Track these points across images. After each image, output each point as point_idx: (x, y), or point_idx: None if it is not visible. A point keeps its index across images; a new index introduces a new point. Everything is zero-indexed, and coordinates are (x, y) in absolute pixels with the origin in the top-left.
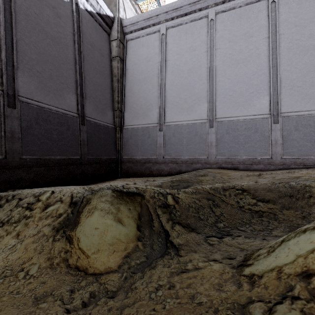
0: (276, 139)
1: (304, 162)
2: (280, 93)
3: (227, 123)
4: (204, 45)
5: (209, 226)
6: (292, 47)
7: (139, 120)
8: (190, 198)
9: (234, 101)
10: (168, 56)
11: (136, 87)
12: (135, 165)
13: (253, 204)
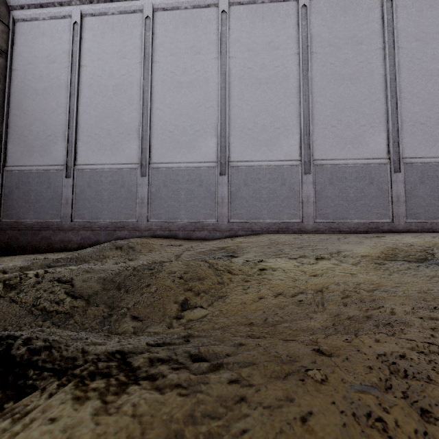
0: (223, 196)
1: (252, 227)
2: (230, 135)
3: (165, 171)
4: (138, 52)
5: None
6: (244, 77)
7: (34, 158)
8: None
9: (175, 140)
10: (84, 59)
11: (29, 102)
12: (22, 234)
13: (57, 302)
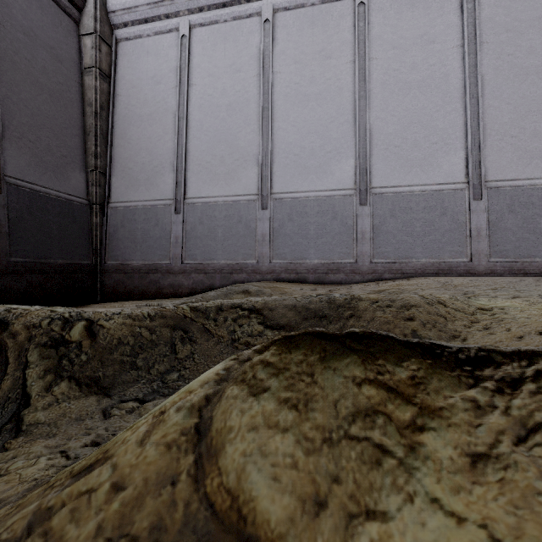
0: (363, 231)
1: (402, 269)
2: (370, 155)
3: (289, 202)
4: (255, 63)
5: (146, 380)
6: (388, 81)
7: (139, 193)
8: (134, 326)
9: (301, 165)
10: (193, 77)
11: (134, 130)
12: (129, 278)
13: (257, 335)
